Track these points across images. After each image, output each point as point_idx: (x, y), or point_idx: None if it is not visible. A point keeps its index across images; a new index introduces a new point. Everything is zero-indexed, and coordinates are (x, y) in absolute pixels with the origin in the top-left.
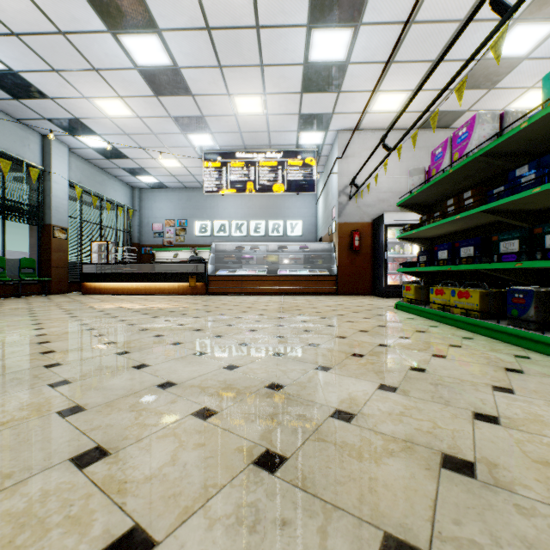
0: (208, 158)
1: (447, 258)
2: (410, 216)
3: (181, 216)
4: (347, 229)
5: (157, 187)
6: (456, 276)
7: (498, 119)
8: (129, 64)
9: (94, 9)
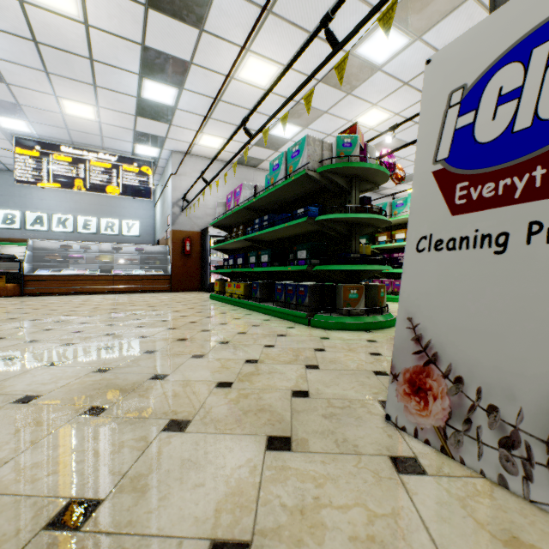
0: (22, 144)
1: (233, 264)
2: None
3: None
4: (180, 235)
5: None
6: (244, 275)
7: (253, 188)
8: None
9: None
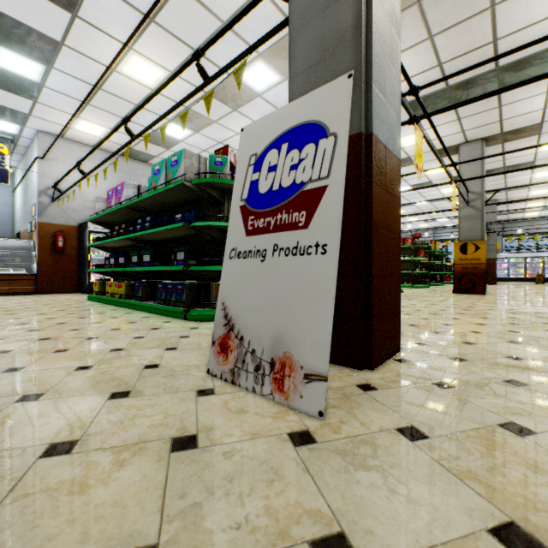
0: None
1: (114, 263)
2: None
3: None
4: (50, 229)
5: None
6: (128, 275)
7: (137, 188)
8: None
9: None
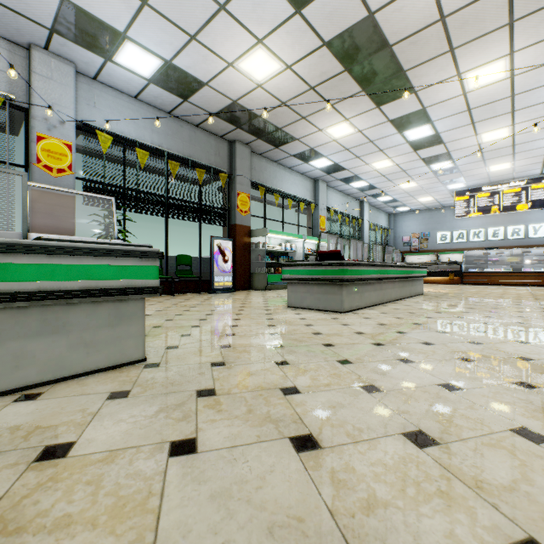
0: (458, 194)
1: None
2: None
3: (424, 230)
4: None
5: (406, 212)
6: None
7: None
8: (428, 171)
9: (423, 162)
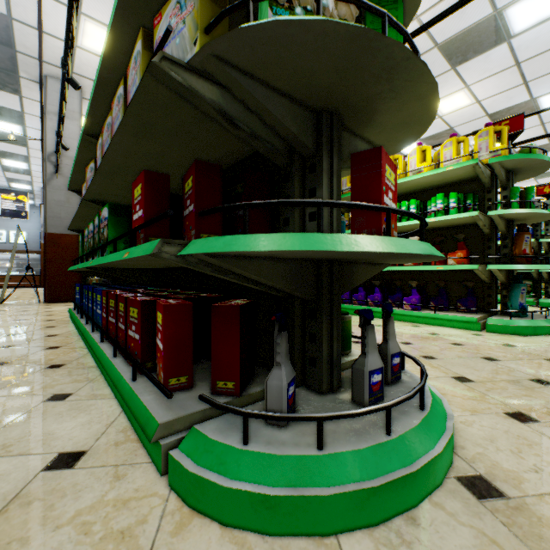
0: None
1: None
2: None
3: None
4: None
5: None
6: None
7: None
8: None
9: None
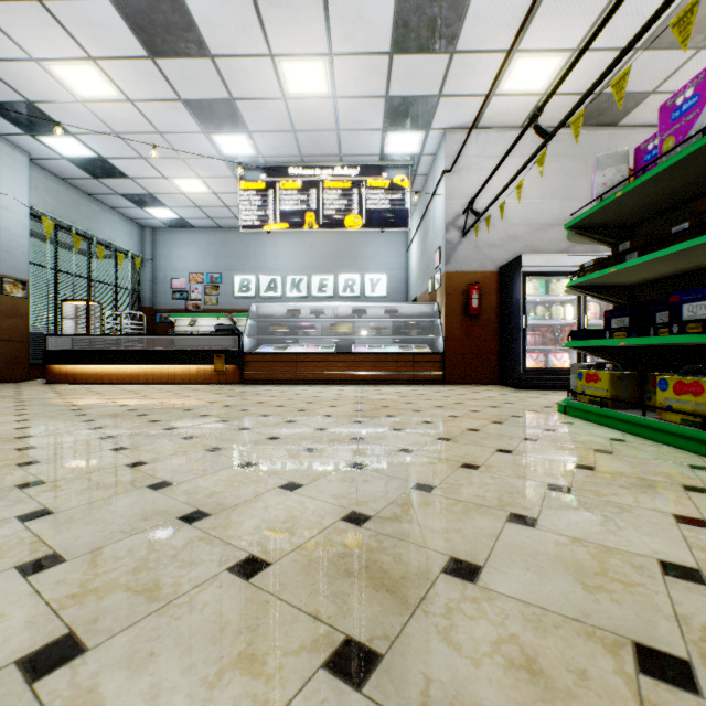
0: (246, 176)
1: None
2: (562, 259)
3: (213, 269)
4: (460, 281)
5: (178, 226)
6: (698, 355)
7: None
8: None
9: None
